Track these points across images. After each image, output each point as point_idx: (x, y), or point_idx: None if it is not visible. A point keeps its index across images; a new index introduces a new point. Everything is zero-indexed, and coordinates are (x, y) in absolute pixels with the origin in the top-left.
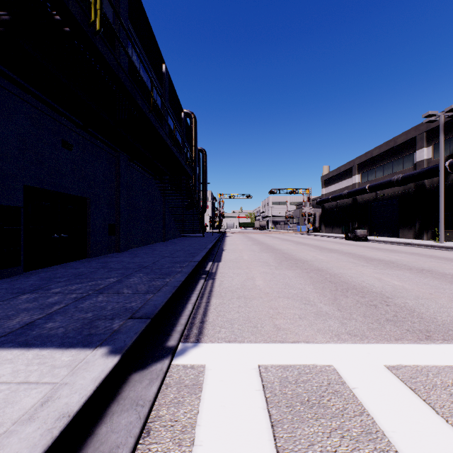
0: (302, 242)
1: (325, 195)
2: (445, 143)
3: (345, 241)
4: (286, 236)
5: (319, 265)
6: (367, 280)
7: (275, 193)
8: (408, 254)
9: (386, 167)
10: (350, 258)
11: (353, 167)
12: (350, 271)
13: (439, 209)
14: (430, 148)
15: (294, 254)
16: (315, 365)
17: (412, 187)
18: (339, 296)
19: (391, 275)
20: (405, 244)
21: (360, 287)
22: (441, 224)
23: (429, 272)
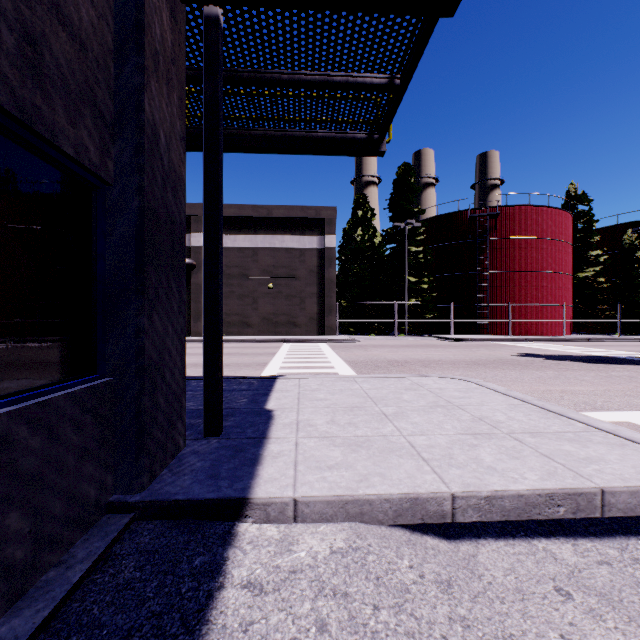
0: None
1: None
2: None
3: None
4: None
5: None
6: None
7: None
8: None
9: None
10: None
11: None
12: None
13: None
14: None
15: None
16: (278, 373)
17: None
18: None
19: None
20: None
21: (194, 363)
22: None
23: None
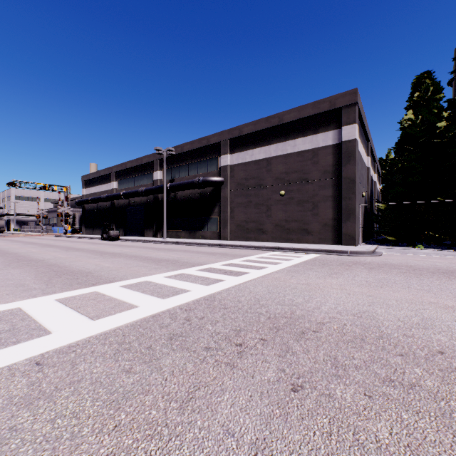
0: (52, 244)
1: (86, 196)
2: (169, 171)
3: (100, 241)
4: (34, 239)
5: (54, 262)
6: (88, 266)
7: (19, 186)
8: (138, 248)
9: (137, 179)
10: (89, 254)
11: (112, 173)
12: (80, 262)
13: (164, 216)
14: (162, 172)
15: (32, 256)
16: (5, 310)
17: (152, 198)
18: (55, 278)
19: (109, 261)
20: (144, 241)
21: (78, 270)
22: (165, 226)
23: (135, 257)
